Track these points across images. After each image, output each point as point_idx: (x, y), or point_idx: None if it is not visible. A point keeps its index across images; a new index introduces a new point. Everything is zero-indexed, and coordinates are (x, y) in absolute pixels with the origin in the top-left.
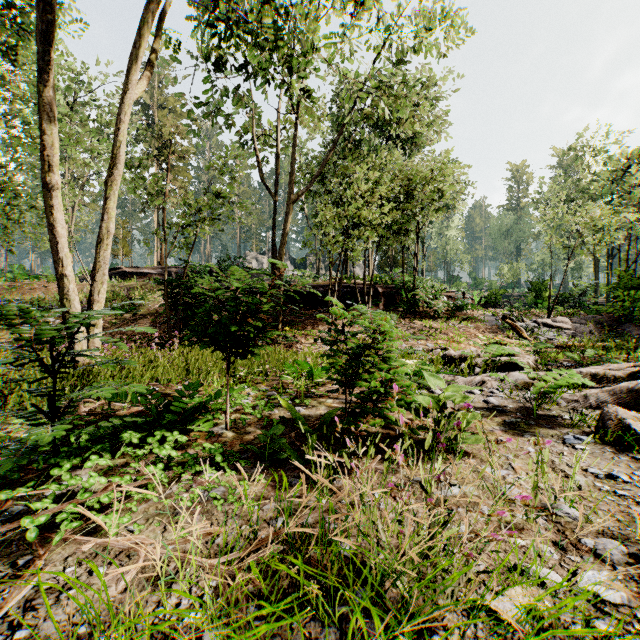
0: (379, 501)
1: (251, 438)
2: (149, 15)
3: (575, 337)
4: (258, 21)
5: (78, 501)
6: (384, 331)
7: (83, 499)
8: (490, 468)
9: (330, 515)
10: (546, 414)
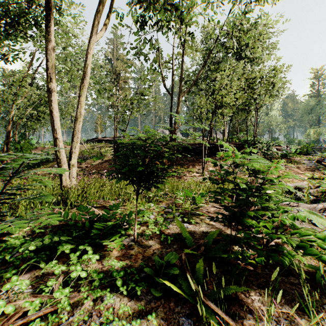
0: None
1: (151, 253)
2: None
3: None
4: None
5: None
6: (263, 172)
7: None
8: None
9: None
10: None
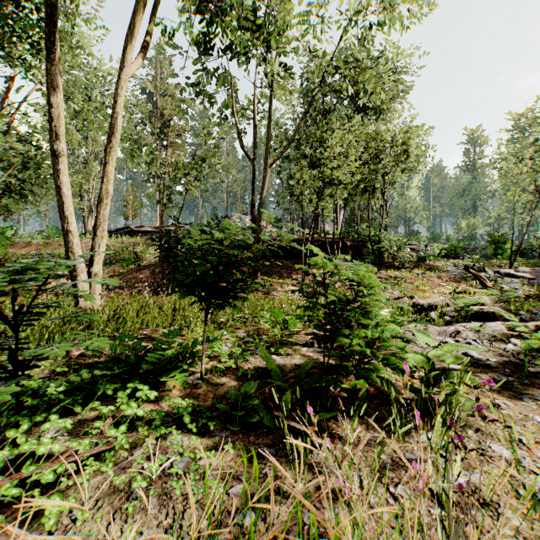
0: (368, 491)
1: (225, 390)
2: (142, 0)
3: (539, 286)
4: (239, 3)
5: (22, 476)
6: (363, 282)
7: (28, 473)
8: (496, 445)
9: (311, 536)
10: (538, 371)
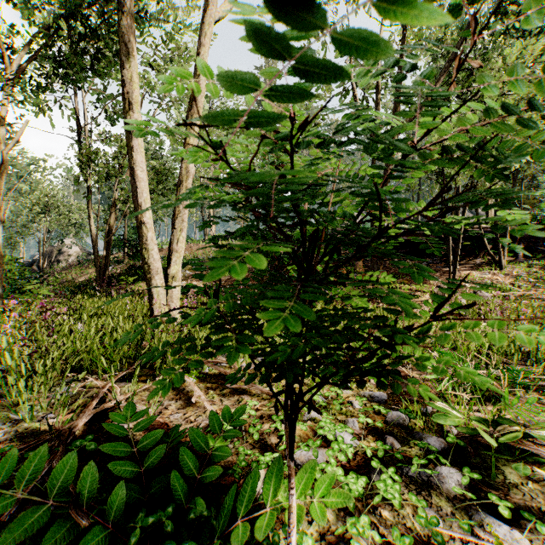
0: None
1: None
2: None
3: None
4: None
5: None
6: None
7: None
8: None
9: None
10: None
